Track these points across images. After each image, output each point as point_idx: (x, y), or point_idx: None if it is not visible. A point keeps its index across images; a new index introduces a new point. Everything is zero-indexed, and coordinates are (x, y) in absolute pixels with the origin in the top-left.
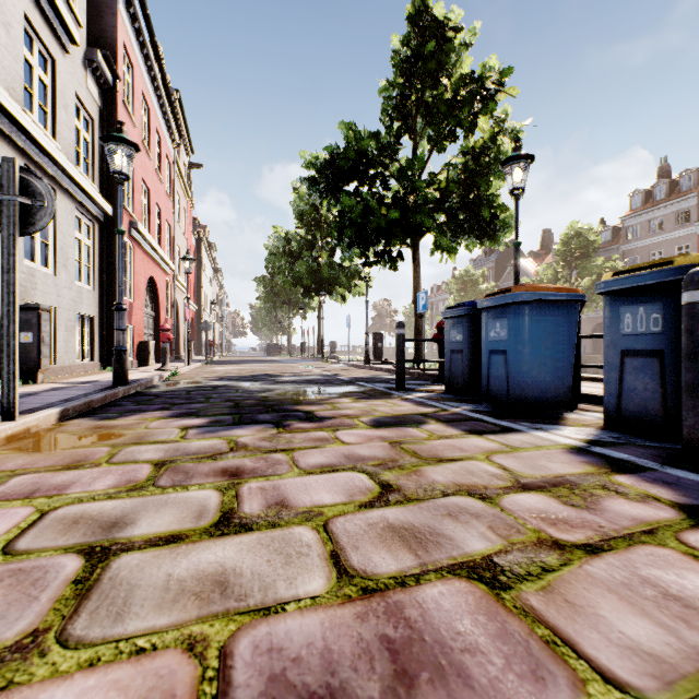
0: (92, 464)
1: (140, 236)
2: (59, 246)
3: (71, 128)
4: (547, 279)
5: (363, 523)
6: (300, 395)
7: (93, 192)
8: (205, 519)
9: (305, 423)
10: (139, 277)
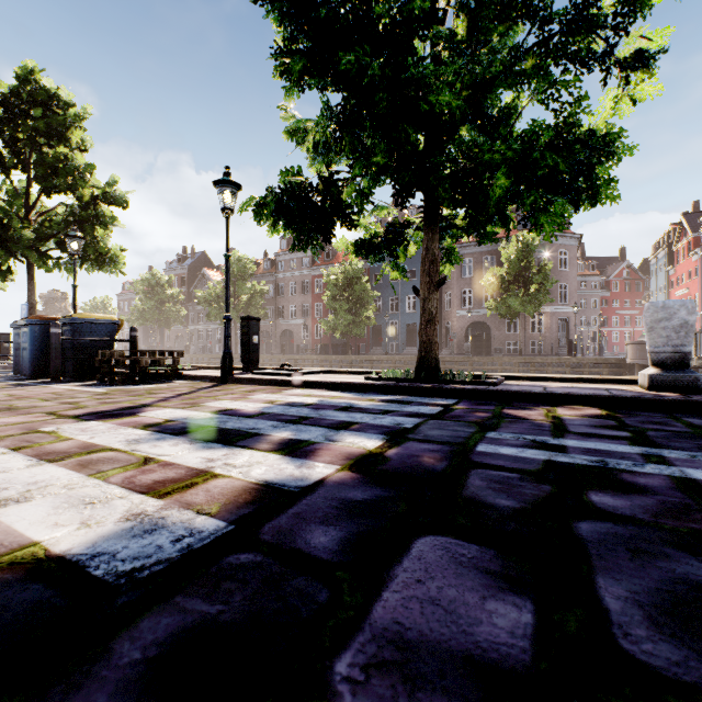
0: None
1: None
2: None
3: None
4: (216, 293)
5: None
6: None
7: None
8: None
9: None
10: None
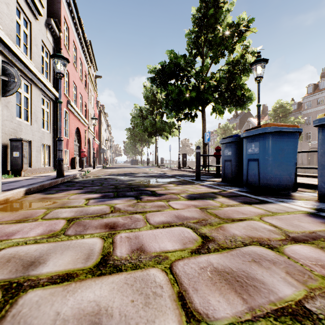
0: (33, 219)
1: (72, 108)
2: (33, 111)
3: (39, 55)
4: None
5: (196, 267)
6: (148, 183)
7: (49, 86)
8: (91, 260)
9: (151, 197)
10: (71, 127)
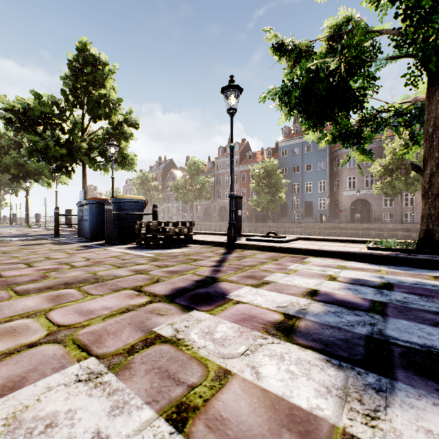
0: None
1: None
2: None
3: None
4: (181, 183)
5: None
6: None
7: None
8: None
9: None
10: None
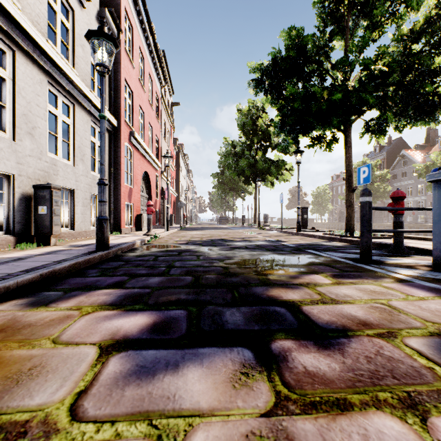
0: None
1: (137, 143)
2: (77, 145)
3: (87, 62)
4: (440, 163)
5: None
6: (262, 267)
7: None
8: None
9: (310, 349)
10: (136, 171)
